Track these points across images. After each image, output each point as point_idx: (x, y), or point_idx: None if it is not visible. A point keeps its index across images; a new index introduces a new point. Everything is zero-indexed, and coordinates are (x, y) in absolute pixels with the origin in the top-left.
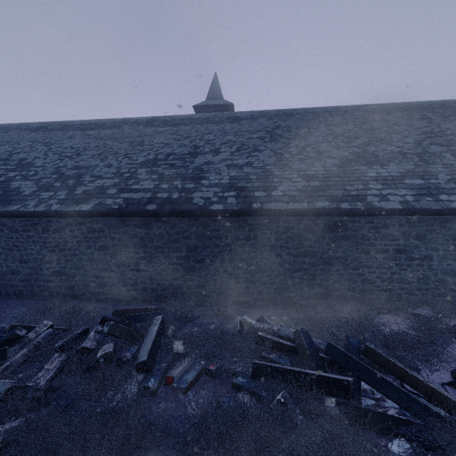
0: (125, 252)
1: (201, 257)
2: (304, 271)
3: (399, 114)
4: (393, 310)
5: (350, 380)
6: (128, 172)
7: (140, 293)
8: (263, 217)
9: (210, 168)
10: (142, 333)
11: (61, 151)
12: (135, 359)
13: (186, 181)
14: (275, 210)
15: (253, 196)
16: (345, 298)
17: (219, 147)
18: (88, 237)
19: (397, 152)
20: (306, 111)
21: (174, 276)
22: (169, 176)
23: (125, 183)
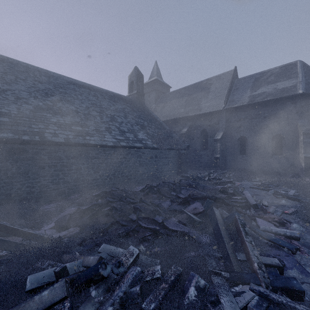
0: None
1: None
2: None
3: (84, 89)
4: (60, 200)
5: None
6: None
7: None
8: None
9: None
10: None
11: None
12: None
13: None
14: None
15: None
16: (26, 199)
17: None
18: None
19: (75, 110)
20: (19, 63)
21: None
22: None
23: None
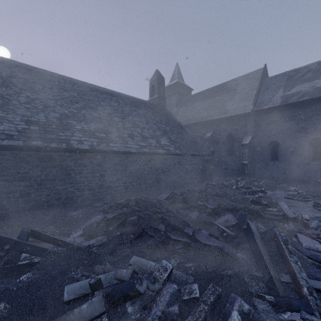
0: None
1: None
2: (20, 192)
3: (106, 95)
4: (85, 206)
5: None
6: None
7: None
8: None
9: None
10: None
11: None
12: None
13: None
14: None
15: None
16: (54, 206)
17: None
18: None
19: (98, 117)
20: (46, 72)
21: None
22: None
23: None
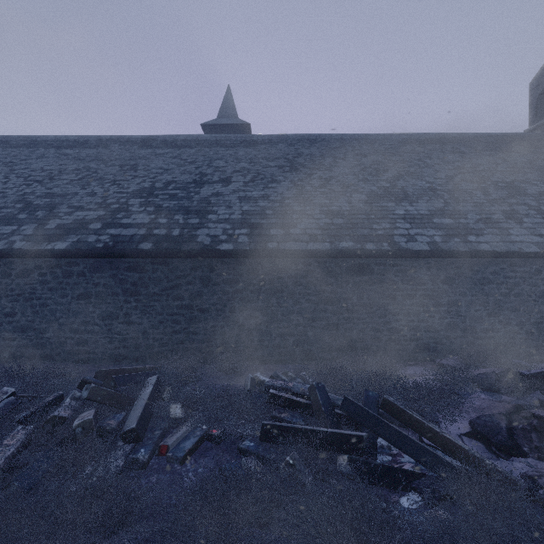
0: (112, 301)
1: (208, 306)
2: (326, 321)
3: (431, 146)
4: (421, 361)
5: (363, 435)
6: (117, 202)
7: (131, 351)
8: (280, 259)
9: (219, 200)
10: (132, 397)
11: (28, 174)
12: (122, 427)
13: (189, 215)
14: (293, 251)
15: (268, 234)
16: (370, 350)
17: (230, 175)
18: (64, 283)
19: (428, 188)
20: (332, 138)
21: (175, 329)
22: (169, 209)
23: (113, 216)
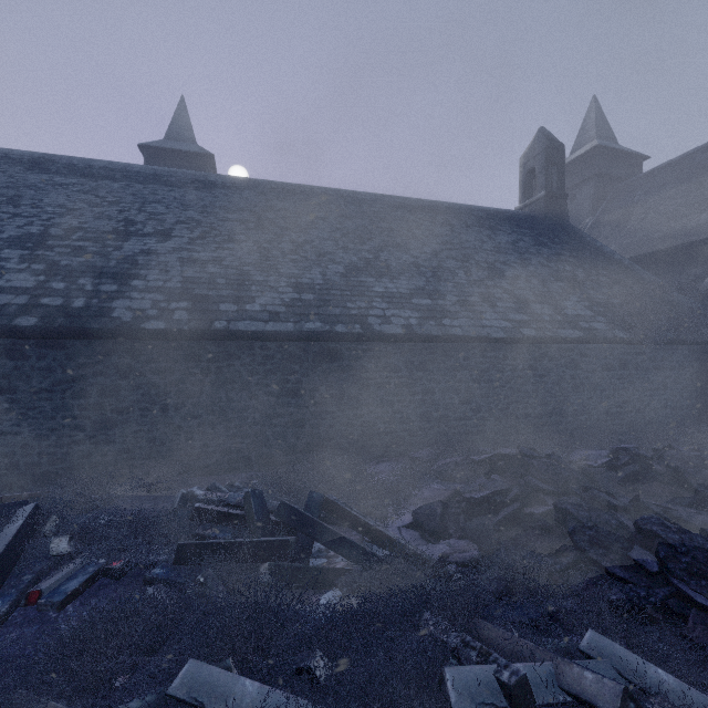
0: None
1: (128, 404)
2: (289, 416)
3: (423, 214)
4: (395, 456)
5: (290, 539)
6: None
7: (0, 475)
8: (230, 342)
9: (151, 261)
10: None
11: None
12: None
13: (103, 279)
14: (247, 332)
15: (217, 310)
16: (341, 448)
17: (171, 227)
18: None
19: (412, 263)
20: (314, 191)
21: (76, 439)
22: (71, 268)
23: None
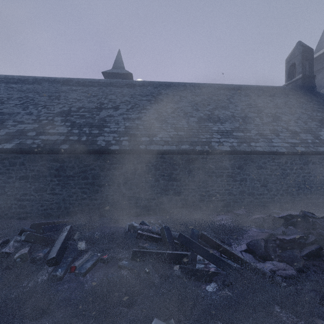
0: (42, 180)
1: (103, 183)
2: (173, 190)
3: (234, 91)
4: (226, 212)
5: (188, 254)
6: (46, 119)
7: (55, 211)
8: (147, 155)
9: (111, 119)
10: (54, 239)
11: None
12: (47, 257)
13: (92, 128)
14: (154, 150)
15: (140, 140)
16: (198, 207)
17: (118, 104)
18: (10, 169)
19: (231, 115)
20: (179, 84)
21: (83, 197)
22: (80, 124)
23: (43, 128)
